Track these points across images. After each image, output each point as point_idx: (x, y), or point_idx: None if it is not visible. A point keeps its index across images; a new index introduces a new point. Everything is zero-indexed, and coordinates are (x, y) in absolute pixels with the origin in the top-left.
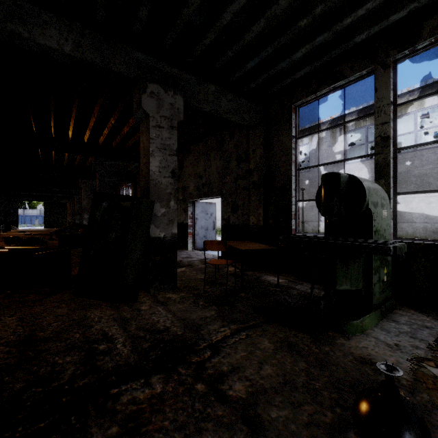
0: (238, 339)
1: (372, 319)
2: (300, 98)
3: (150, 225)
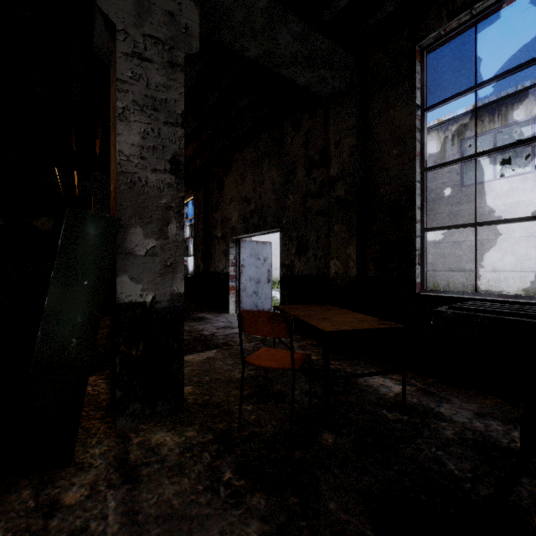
0: None
1: None
2: (433, 28)
3: (119, 276)
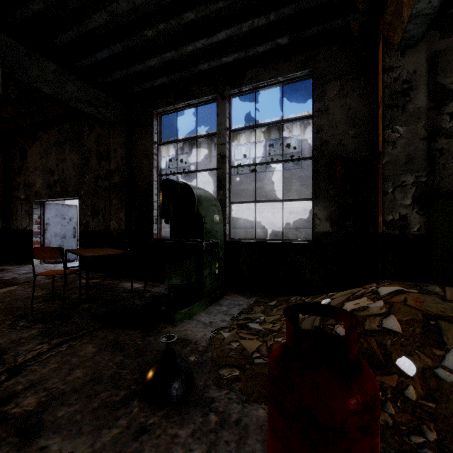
0: (55, 352)
1: (201, 306)
2: (160, 106)
3: None
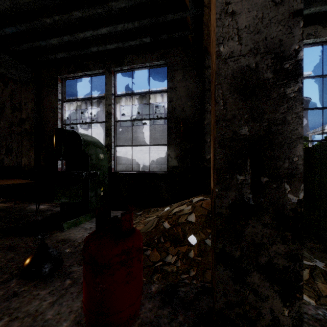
0: None
1: (87, 217)
2: (64, 73)
3: None
